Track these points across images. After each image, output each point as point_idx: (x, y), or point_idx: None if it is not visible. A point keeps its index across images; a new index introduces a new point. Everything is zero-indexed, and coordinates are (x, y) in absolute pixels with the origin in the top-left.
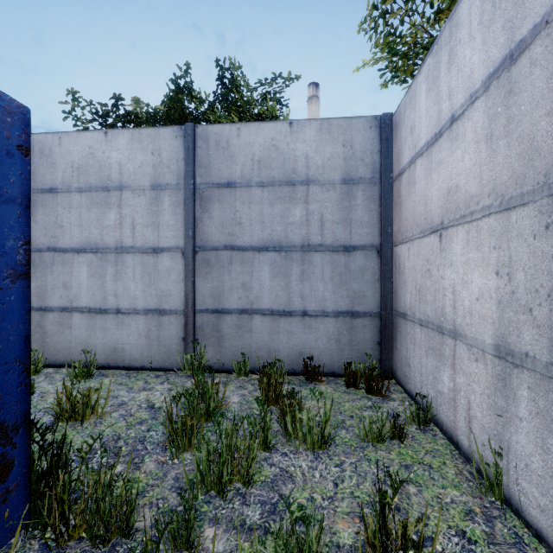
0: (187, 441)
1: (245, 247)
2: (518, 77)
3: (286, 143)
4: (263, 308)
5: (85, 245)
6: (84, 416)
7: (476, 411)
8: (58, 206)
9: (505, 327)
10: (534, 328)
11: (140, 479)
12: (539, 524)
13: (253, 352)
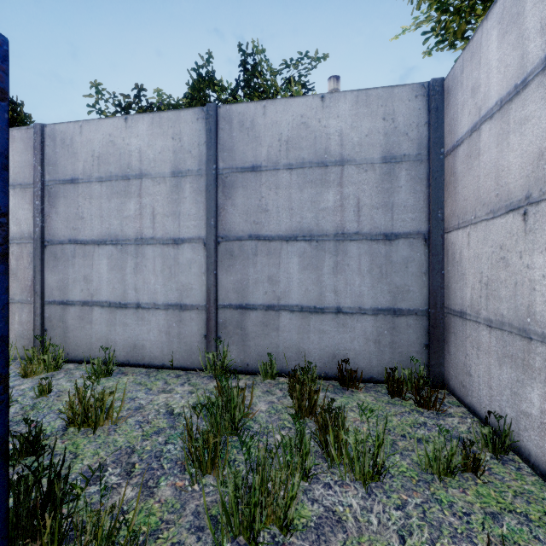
0: (210, 462)
1: (272, 237)
2: None
3: (317, 119)
4: (291, 304)
5: (106, 237)
6: (97, 421)
7: None
8: (79, 197)
9: None
10: None
11: (153, 510)
12: None
13: (280, 352)
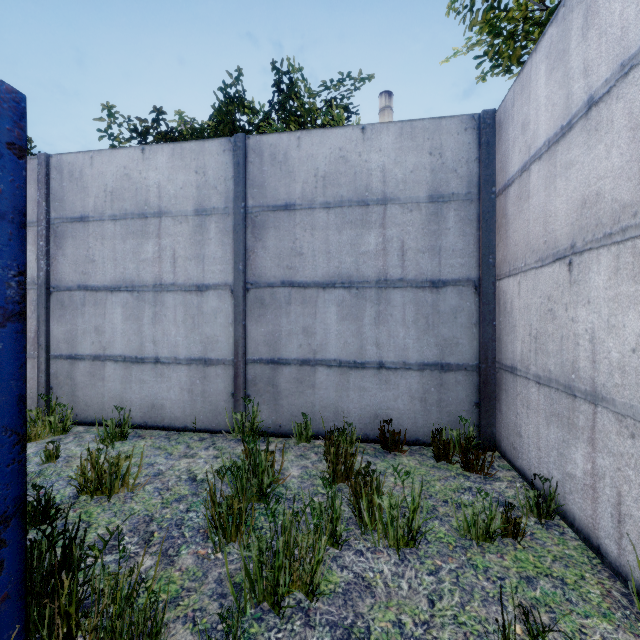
0: (234, 529)
1: (307, 283)
2: None
3: (357, 153)
4: (328, 359)
5: (120, 283)
6: (112, 488)
7: (632, 508)
8: (89, 238)
9: None
10: None
11: (173, 579)
12: None
13: (317, 412)
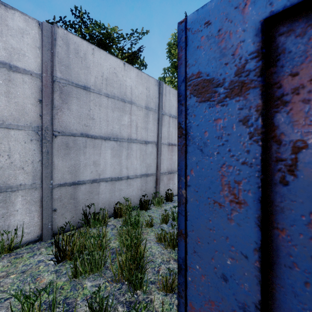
0: None
1: None
2: (16, 79)
3: None
4: None
5: None
6: None
7: None
8: None
9: (7, 178)
10: (25, 174)
11: None
12: (28, 239)
13: None
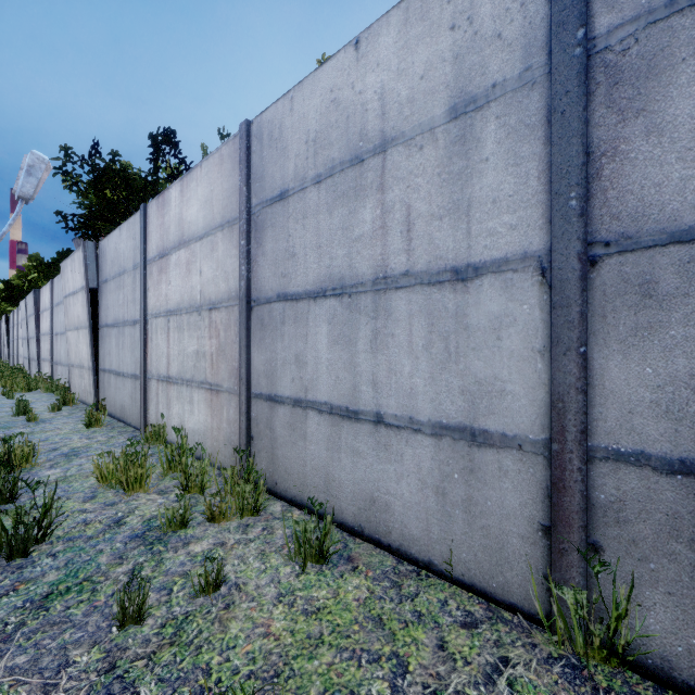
0: None
1: None
2: None
3: None
4: None
5: (325, 283)
6: None
7: None
8: (289, 221)
9: None
10: None
11: None
12: None
13: None
